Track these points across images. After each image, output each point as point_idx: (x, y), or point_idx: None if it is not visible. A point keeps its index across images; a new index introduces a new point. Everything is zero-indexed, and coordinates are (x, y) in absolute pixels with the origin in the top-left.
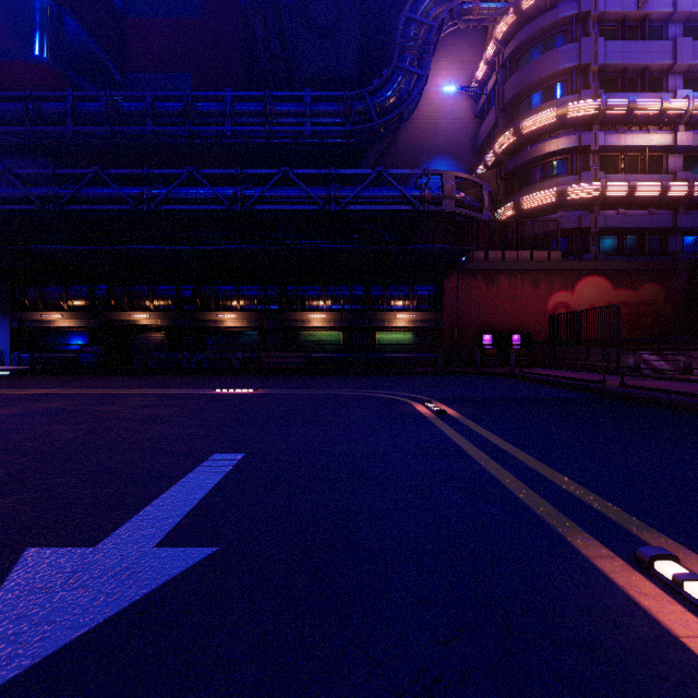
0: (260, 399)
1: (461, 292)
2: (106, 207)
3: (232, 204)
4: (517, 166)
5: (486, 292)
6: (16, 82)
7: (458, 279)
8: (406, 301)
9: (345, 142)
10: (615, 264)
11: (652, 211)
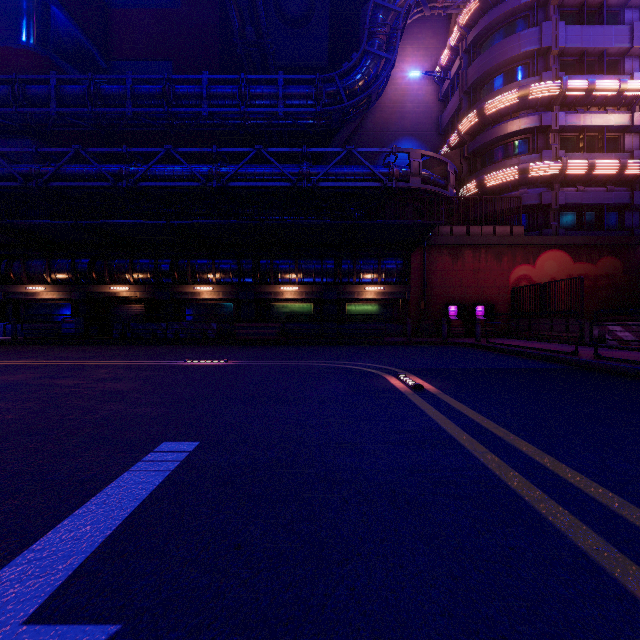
0: (229, 371)
1: (428, 266)
2: (87, 184)
3: (208, 181)
4: (480, 145)
5: (452, 266)
6: (4, 66)
7: (425, 253)
8: (374, 274)
9: (316, 123)
10: (575, 239)
11: (610, 188)
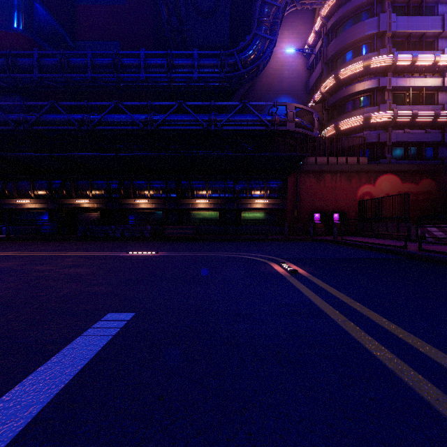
0: (158, 260)
1: (299, 185)
2: (59, 127)
3: (145, 126)
4: (336, 101)
5: (316, 185)
6: (1, 45)
7: (297, 176)
8: (262, 191)
9: (220, 85)
10: (403, 166)
11: (428, 130)
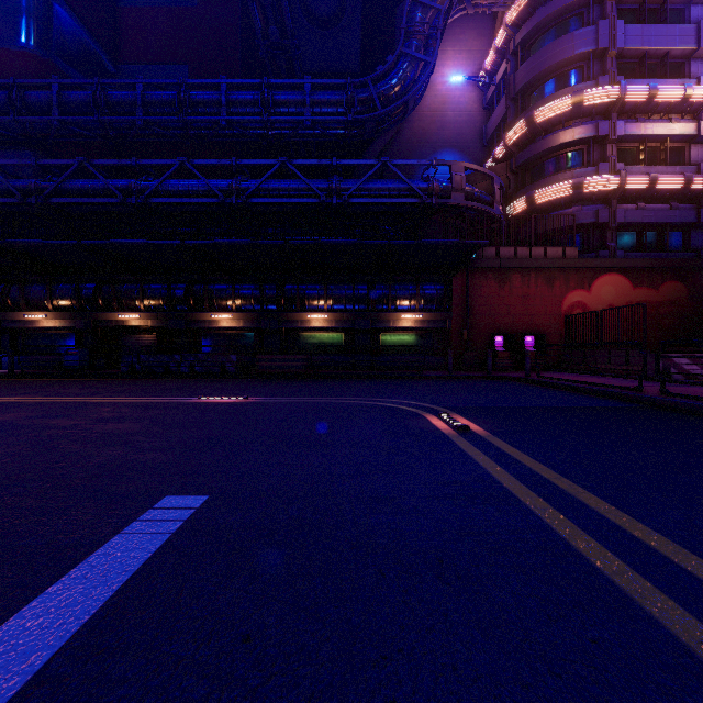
0: (248, 410)
1: (471, 291)
2: (92, 200)
3: (227, 197)
4: (529, 158)
5: (498, 291)
6: (1, 70)
7: (468, 277)
8: (412, 301)
9: (347, 133)
10: (635, 261)
11: (674, 204)
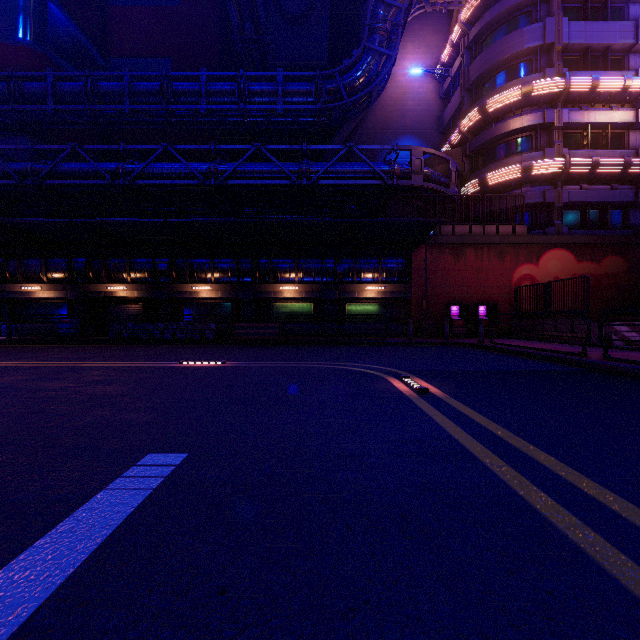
0: (225, 373)
1: (429, 265)
2: (83, 182)
3: (207, 179)
4: (482, 143)
5: (454, 265)
6: (0, 63)
7: (426, 252)
8: (375, 273)
9: (316, 120)
10: (579, 237)
11: (614, 186)
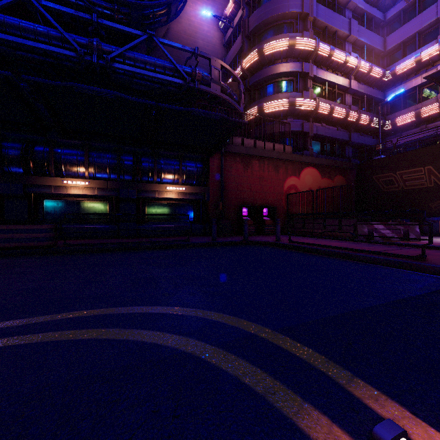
0: None
1: (224, 171)
2: None
3: None
4: (259, 80)
5: (243, 172)
6: None
7: (222, 158)
8: (176, 175)
9: (113, 15)
10: (323, 160)
11: (339, 128)
